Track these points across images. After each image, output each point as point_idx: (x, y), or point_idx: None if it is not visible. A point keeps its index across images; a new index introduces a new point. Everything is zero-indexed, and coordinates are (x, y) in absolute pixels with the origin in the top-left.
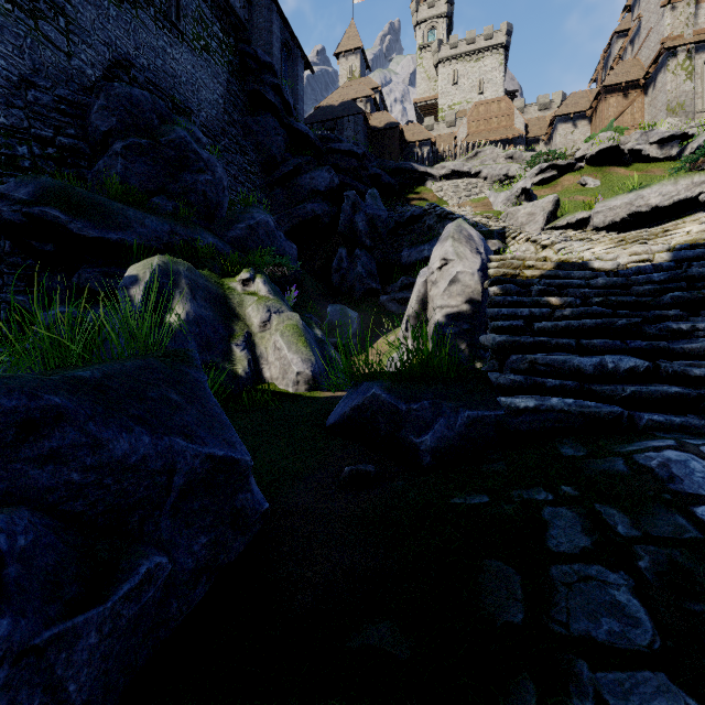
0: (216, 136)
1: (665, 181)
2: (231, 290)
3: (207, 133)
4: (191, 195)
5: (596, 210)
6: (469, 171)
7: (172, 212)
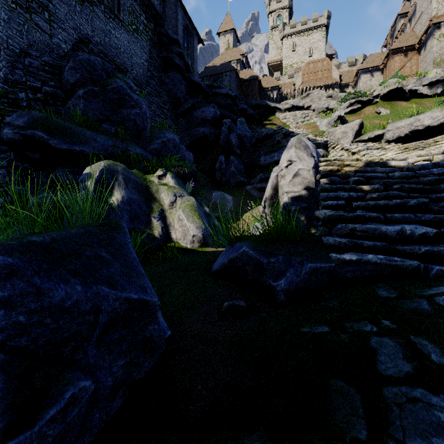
0: (142, 85)
1: (435, 109)
2: (151, 182)
3: (137, 84)
4: (126, 122)
5: (388, 129)
6: (303, 105)
7: (114, 133)
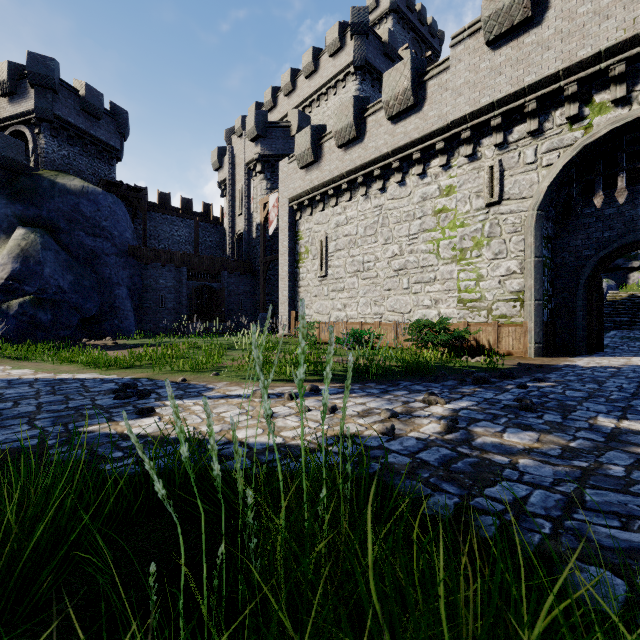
0: None
1: None
2: None
3: None
4: None
5: None
6: None
7: None
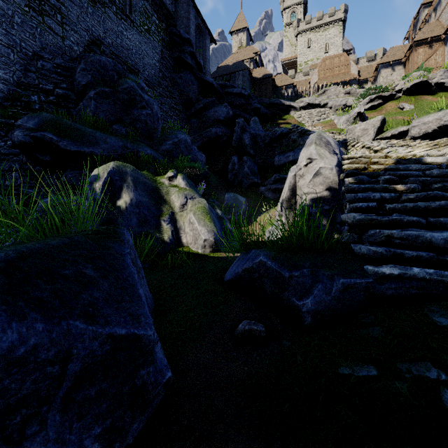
0: (154, 86)
1: None
2: (161, 184)
3: (149, 85)
4: (137, 123)
5: (413, 125)
6: (319, 103)
7: (125, 134)
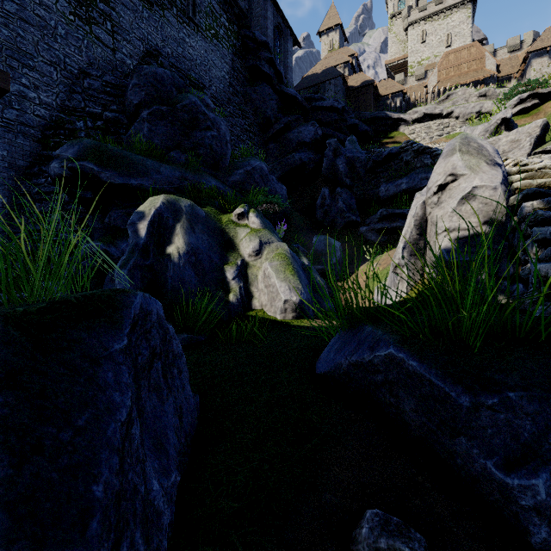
0: (223, 104)
1: None
2: (228, 223)
3: (216, 103)
4: (200, 149)
5: None
6: (441, 112)
7: (184, 162)
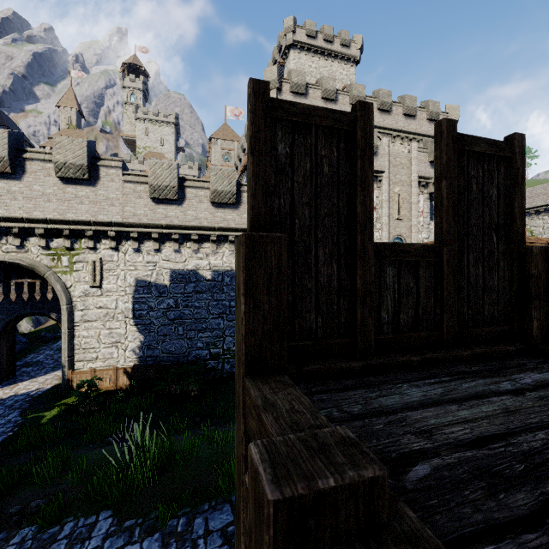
0: None
1: None
2: None
3: None
4: None
5: None
6: None
7: None
